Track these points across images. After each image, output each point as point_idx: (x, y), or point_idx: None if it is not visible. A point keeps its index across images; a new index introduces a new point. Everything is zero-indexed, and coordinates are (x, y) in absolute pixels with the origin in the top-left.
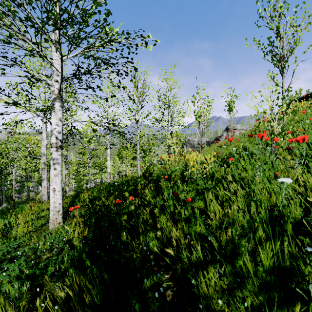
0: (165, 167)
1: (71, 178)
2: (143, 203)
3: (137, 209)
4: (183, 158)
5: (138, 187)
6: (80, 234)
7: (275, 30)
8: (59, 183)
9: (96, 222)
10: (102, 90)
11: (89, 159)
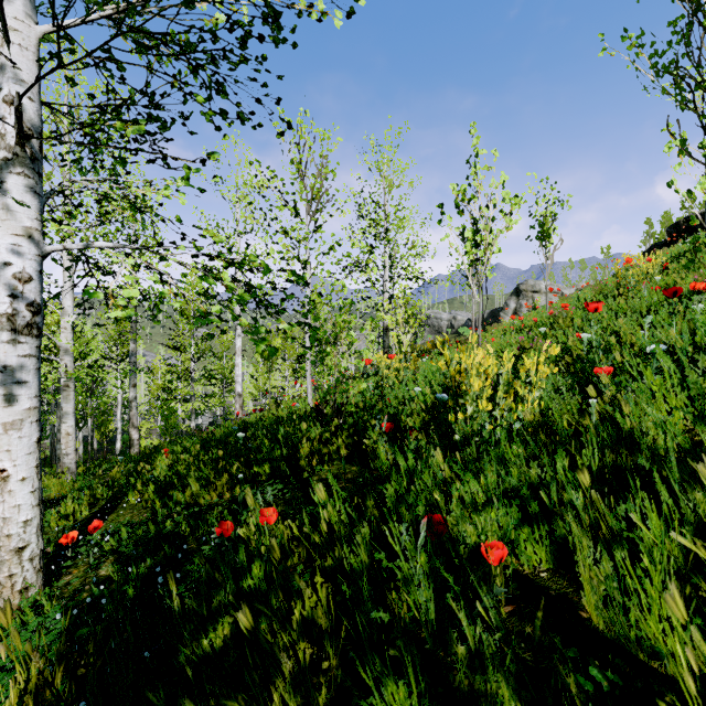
0: (380, 387)
1: (153, 405)
2: (311, 513)
3: (286, 555)
4: (443, 365)
5: (300, 449)
6: (26, 702)
7: (688, 3)
8: (25, 452)
9: (142, 597)
10: (164, 130)
11: (194, 361)
